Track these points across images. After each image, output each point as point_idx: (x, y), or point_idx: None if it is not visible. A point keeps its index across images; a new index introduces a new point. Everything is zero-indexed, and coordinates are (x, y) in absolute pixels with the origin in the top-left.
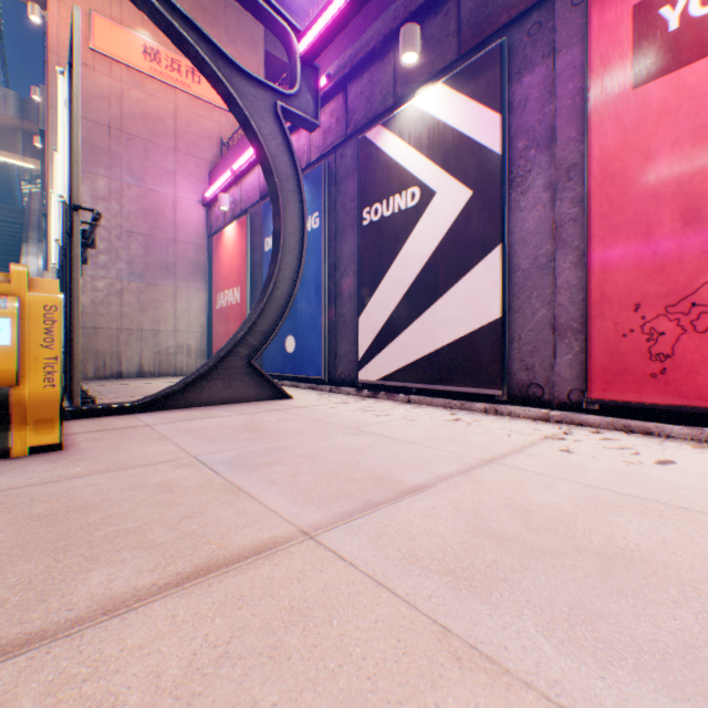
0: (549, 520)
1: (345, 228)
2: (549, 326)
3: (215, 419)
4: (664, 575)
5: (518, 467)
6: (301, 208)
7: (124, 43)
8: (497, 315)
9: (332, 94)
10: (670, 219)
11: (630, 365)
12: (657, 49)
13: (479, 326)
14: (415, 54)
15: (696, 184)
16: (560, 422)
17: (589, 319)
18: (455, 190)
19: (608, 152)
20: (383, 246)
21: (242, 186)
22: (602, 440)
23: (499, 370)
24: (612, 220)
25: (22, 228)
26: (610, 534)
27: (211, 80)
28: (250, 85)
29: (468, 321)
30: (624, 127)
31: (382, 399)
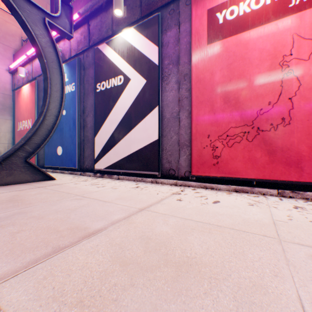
0: (158, 244)
1: (89, 92)
2: (177, 143)
3: None
4: (204, 273)
5: (155, 211)
6: (62, 78)
7: None
8: (156, 138)
9: (82, 24)
10: (220, 100)
11: (206, 160)
12: (216, 30)
13: (149, 143)
14: (121, 11)
15: (228, 87)
16: (181, 185)
17: (192, 140)
18: (139, 79)
19: (199, 70)
20: (107, 102)
21: (33, 64)
22: (195, 193)
23: (157, 163)
24: (200, 99)
25: None
26: (185, 248)
27: None
28: (27, 3)
29: (145, 140)
30: (204, 60)
31: (106, 178)
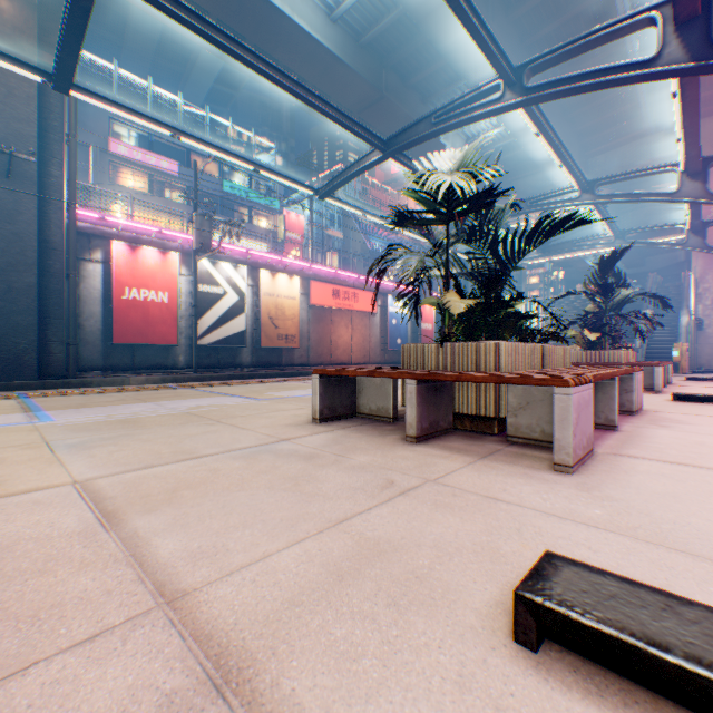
0: None
1: None
2: None
3: None
4: None
5: None
6: None
7: None
8: None
9: None
10: None
11: None
12: None
13: None
14: None
15: None
16: None
17: None
18: None
19: None
20: None
21: None
22: None
23: None
24: None
25: (677, 296)
26: None
27: None
28: None
29: None
30: None
31: None
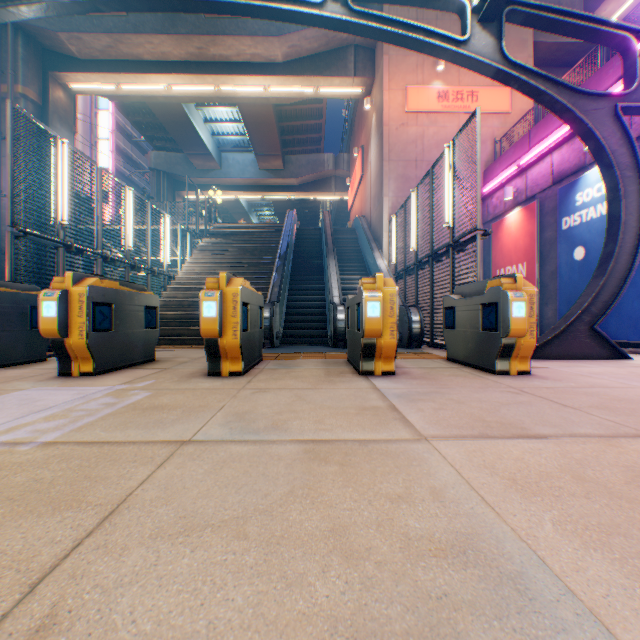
0: None
1: None
2: None
3: (592, 368)
4: None
5: None
6: (637, 189)
7: (424, 98)
8: None
9: None
10: None
11: None
12: None
13: None
14: None
15: None
16: None
17: None
18: None
19: None
20: None
21: (526, 176)
22: None
23: None
24: None
25: (356, 241)
26: None
27: (557, 112)
28: (590, 102)
29: None
30: None
31: None
